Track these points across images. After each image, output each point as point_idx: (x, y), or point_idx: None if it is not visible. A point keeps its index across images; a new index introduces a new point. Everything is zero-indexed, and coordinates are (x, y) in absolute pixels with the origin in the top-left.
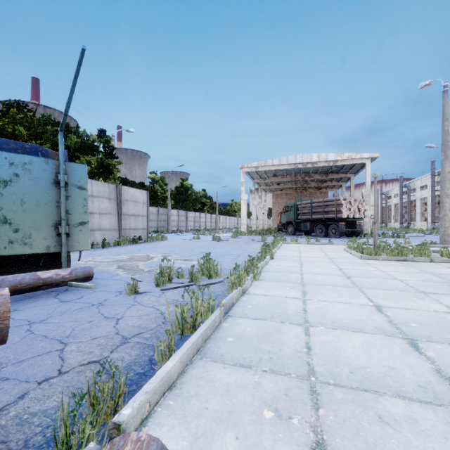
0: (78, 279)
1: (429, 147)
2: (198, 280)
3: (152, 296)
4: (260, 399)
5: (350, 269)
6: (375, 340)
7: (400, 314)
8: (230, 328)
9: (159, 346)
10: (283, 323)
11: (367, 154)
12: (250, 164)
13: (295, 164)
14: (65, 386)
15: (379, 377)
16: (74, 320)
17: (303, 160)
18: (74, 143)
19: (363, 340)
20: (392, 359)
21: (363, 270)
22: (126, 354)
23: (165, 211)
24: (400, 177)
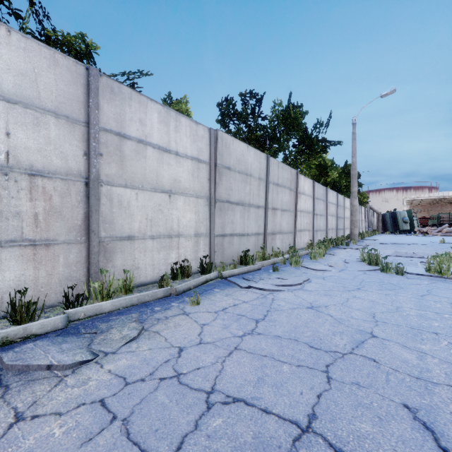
0: None
1: None
2: None
3: None
4: None
5: None
6: None
7: None
8: None
9: None
10: None
11: None
12: (410, 197)
13: (438, 196)
14: None
15: None
16: None
17: (443, 195)
18: None
19: None
20: None
21: None
22: None
23: None
24: None
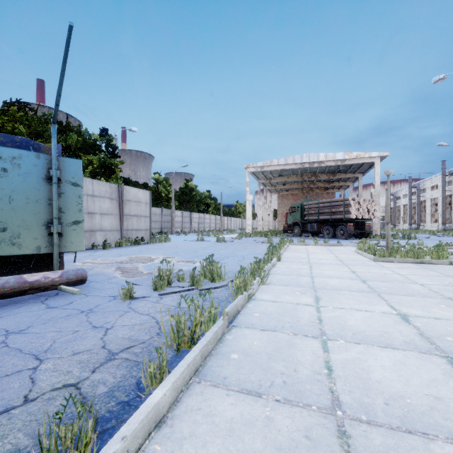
0: (69, 282)
1: (440, 145)
2: (200, 284)
3: (148, 301)
4: (273, 444)
5: (364, 272)
6: (409, 359)
7: (431, 325)
8: (234, 342)
9: (147, 368)
10: (296, 335)
11: (376, 153)
12: (255, 164)
13: (302, 163)
14: (27, 420)
15: (423, 411)
16: (57, 331)
17: (310, 159)
18: (76, 142)
19: (394, 359)
20: (435, 385)
21: (378, 273)
22: (109, 375)
23: (169, 212)
24: (409, 177)
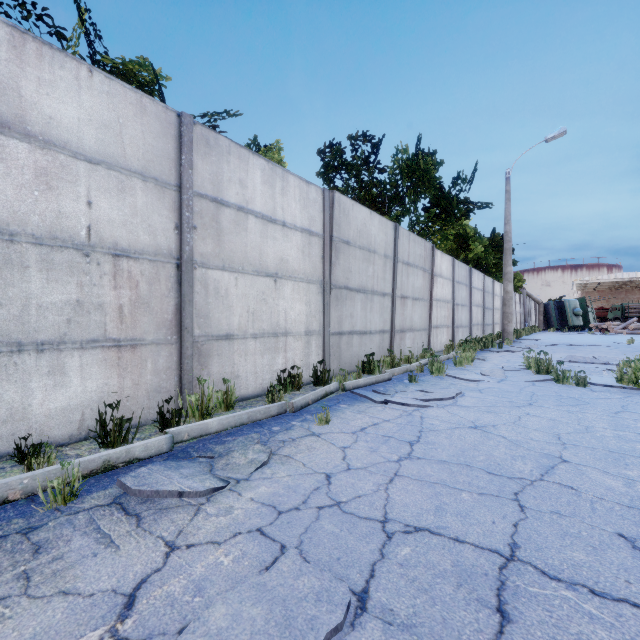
0: None
1: None
2: None
3: None
4: None
5: None
6: None
7: None
8: None
9: None
10: None
11: None
12: (582, 279)
13: (622, 278)
14: None
15: None
16: None
17: (629, 276)
18: None
19: None
20: None
21: None
22: None
23: None
24: None
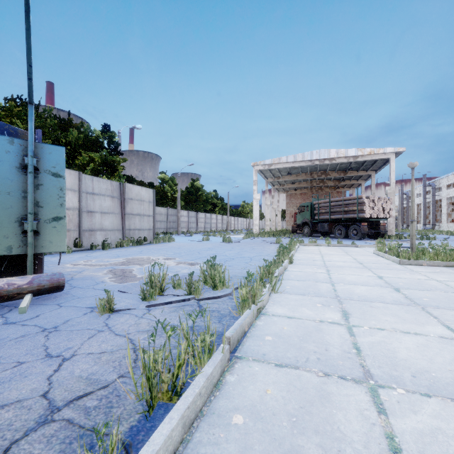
0: (42, 290)
1: None
2: (198, 293)
3: (132, 316)
4: None
5: (393, 278)
6: None
7: None
8: (238, 388)
9: None
10: (329, 376)
11: (391, 148)
12: (263, 162)
13: (311, 160)
14: None
15: None
16: None
17: (320, 156)
18: (77, 138)
19: None
20: None
21: (410, 279)
22: None
23: (175, 212)
24: (423, 175)
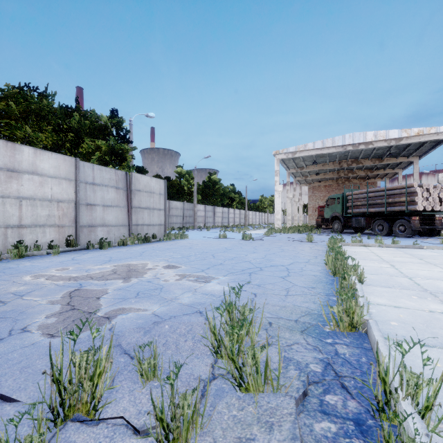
0: None
1: None
2: None
3: None
4: None
5: None
6: None
7: None
8: None
9: None
10: None
11: None
12: (286, 150)
13: (343, 146)
14: None
15: None
16: None
17: (354, 141)
18: (83, 125)
19: None
20: None
21: None
22: None
23: (191, 207)
24: None
